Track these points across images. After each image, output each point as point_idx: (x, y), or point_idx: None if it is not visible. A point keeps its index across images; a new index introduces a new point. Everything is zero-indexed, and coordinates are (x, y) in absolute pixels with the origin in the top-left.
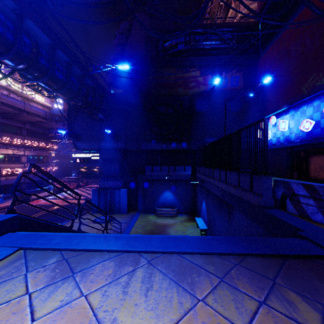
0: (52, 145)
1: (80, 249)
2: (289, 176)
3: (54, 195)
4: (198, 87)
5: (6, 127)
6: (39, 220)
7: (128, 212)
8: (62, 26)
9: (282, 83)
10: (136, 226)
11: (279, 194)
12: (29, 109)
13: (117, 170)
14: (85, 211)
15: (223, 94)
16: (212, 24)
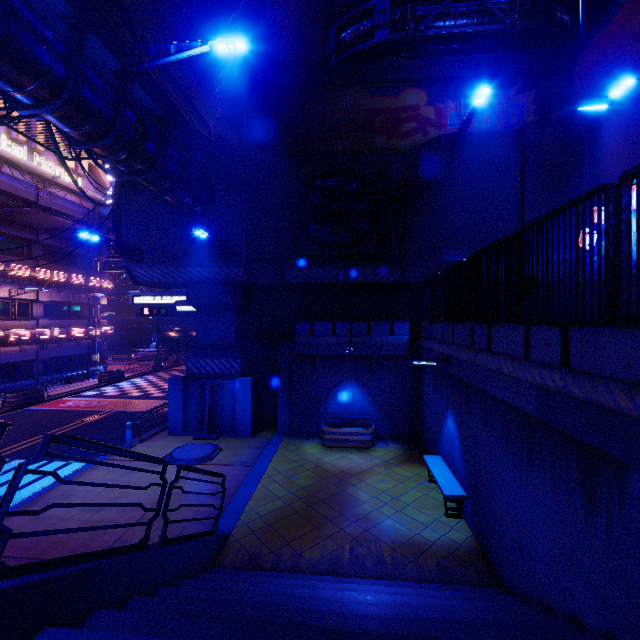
0: (101, 280)
1: None
2: None
3: None
4: (423, 132)
5: None
6: None
7: (255, 434)
8: None
9: None
10: (270, 476)
11: None
12: (47, 201)
13: (228, 333)
14: (155, 429)
15: (490, 141)
16: None
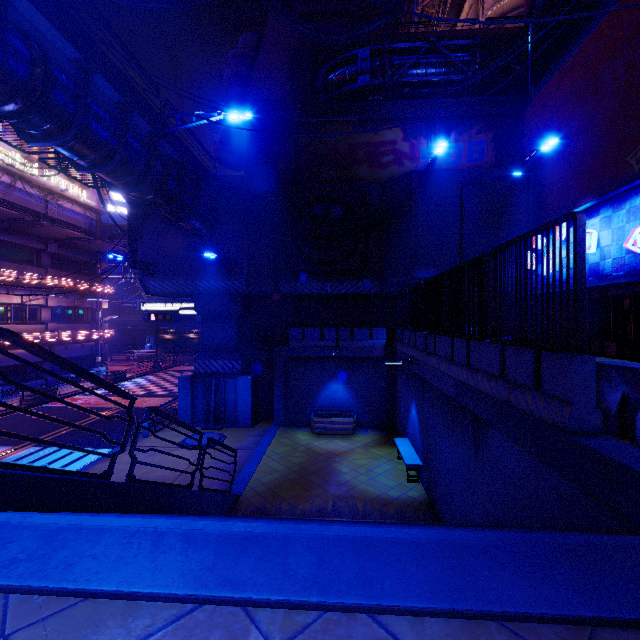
0: (104, 285)
1: (65, 589)
2: (598, 351)
3: (60, 401)
4: (399, 164)
5: (8, 250)
6: (4, 471)
7: (254, 425)
8: (106, 25)
9: (581, 152)
10: (269, 456)
11: (612, 400)
12: (55, 212)
13: (230, 338)
14: (166, 421)
15: (453, 177)
16: (428, 33)
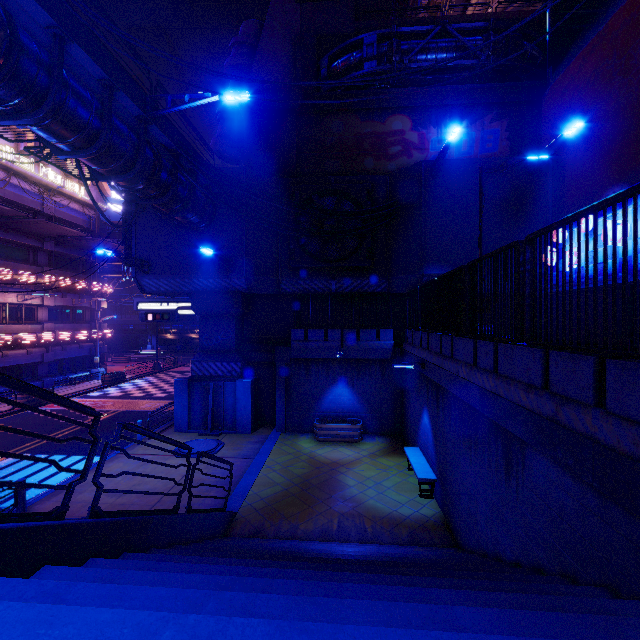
0: (103, 284)
1: None
2: None
3: None
4: (407, 155)
5: (3, 248)
6: None
7: (255, 431)
8: None
9: (608, 137)
10: (269, 466)
11: None
12: (52, 210)
13: (230, 339)
14: (162, 426)
15: (466, 167)
16: (437, 18)
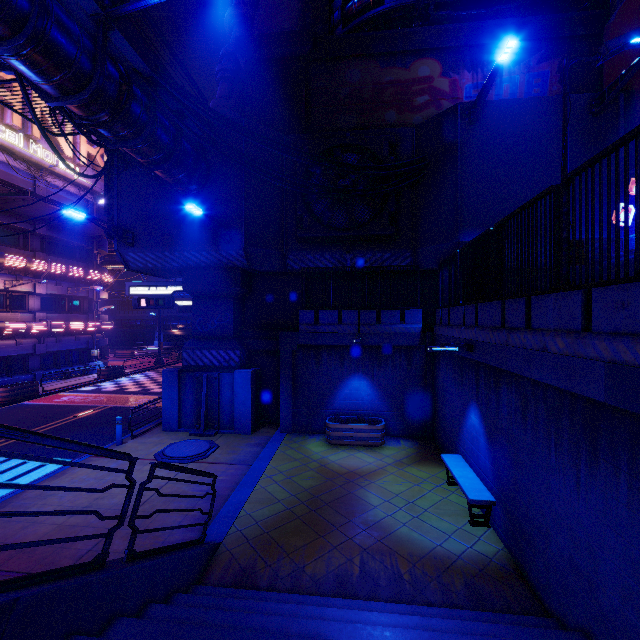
0: (101, 273)
1: None
2: None
3: None
4: (436, 106)
5: None
6: None
7: (256, 431)
8: None
9: None
10: (269, 475)
11: None
12: (44, 191)
13: (227, 323)
14: (150, 424)
15: (512, 109)
16: None
